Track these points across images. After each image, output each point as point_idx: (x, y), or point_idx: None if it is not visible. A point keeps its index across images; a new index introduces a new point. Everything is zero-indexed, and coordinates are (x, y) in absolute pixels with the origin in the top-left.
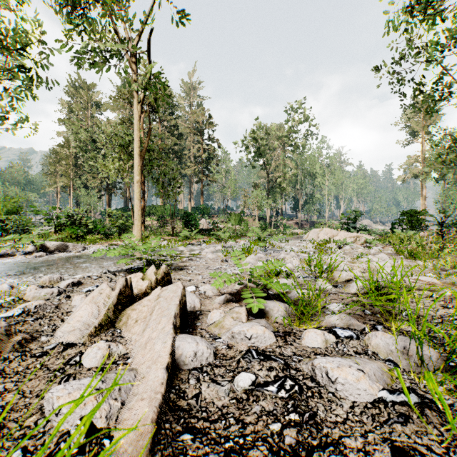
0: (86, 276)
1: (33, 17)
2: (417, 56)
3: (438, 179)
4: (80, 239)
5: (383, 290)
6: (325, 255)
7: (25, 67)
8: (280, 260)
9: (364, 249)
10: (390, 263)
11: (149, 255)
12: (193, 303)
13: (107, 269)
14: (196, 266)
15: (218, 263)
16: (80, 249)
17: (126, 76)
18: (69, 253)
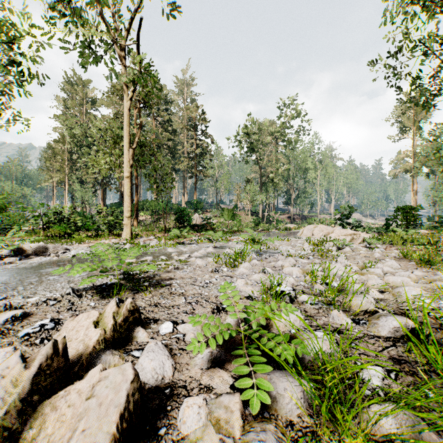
0: (40, 301)
1: (23, 10)
2: (415, 48)
3: (429, 174)
4: (68, 237)
5: (430, 338)
6: (328, 262)
7: (15, 61)
8: (277, 268)
9: (366, 251)
10: (408, 276)
11: (124, 269)
12: (162, 372)
13: (72, 288)
14: (182, 280)
15: (208, 275)
16: (60, 252)
17: (112, 66)
18: (47, 257)
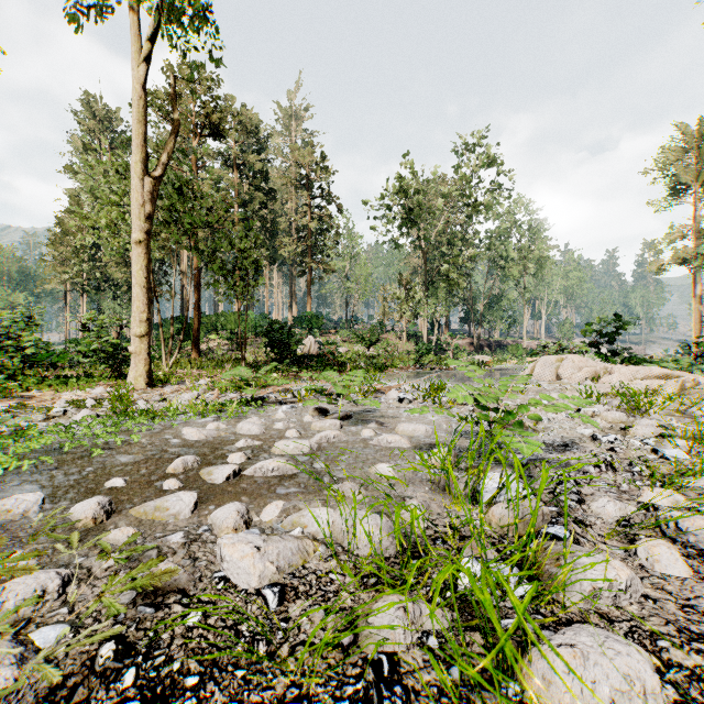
0: None
1: None
2: None
3: None
4: None
5: None
6: None
7: None
8: None
9: None
10: None
11: None
12: None
13: None
14: None
15: None
16: None
17: None
18: None
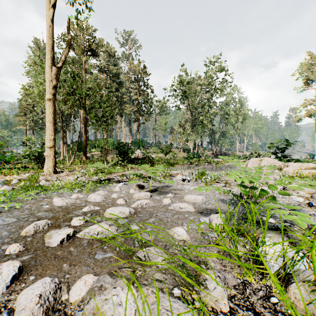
0: None
1: None
2: None
3: None
4: None
5: None
6: None
7: None
8: None
9: None
10: None
11: None
12: None
13: None
14: None
15: None
16: None
17: None
18: None
